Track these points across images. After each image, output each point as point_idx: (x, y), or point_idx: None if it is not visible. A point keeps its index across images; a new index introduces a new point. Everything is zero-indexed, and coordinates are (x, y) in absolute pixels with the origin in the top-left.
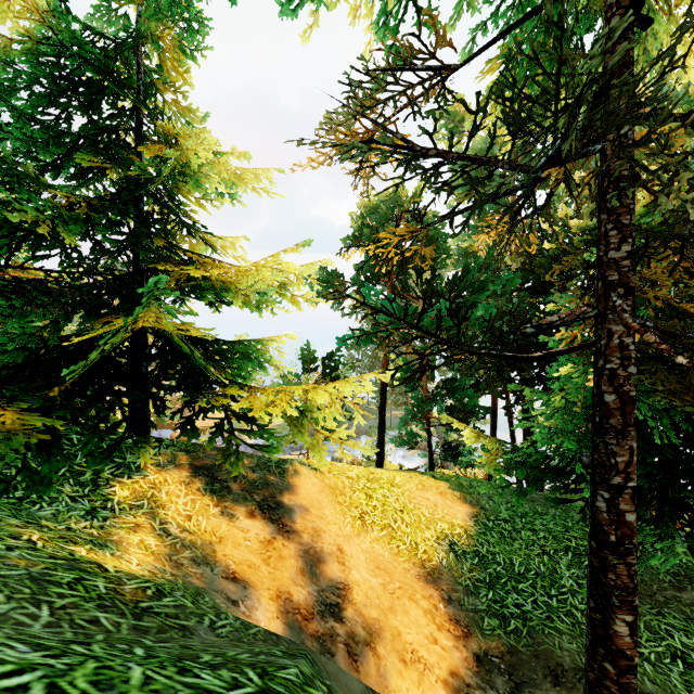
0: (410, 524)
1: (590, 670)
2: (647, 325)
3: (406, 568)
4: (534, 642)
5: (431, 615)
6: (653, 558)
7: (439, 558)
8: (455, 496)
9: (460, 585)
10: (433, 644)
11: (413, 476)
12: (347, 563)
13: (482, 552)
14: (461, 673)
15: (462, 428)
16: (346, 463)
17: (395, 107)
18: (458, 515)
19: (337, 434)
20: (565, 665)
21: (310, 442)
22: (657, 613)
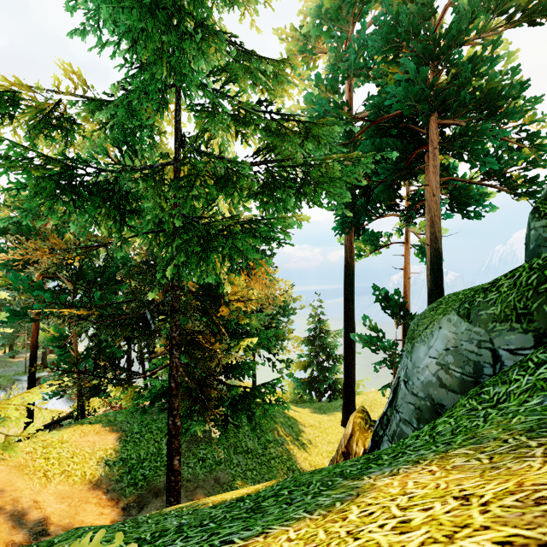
0: (79, 462)
1: (167, 483)
2: (182, 363)
3: (81, 489)
4: (149, 486)
5: (99, 504)
6: (193, 428)
7: (100, 473)
8: (107, 430)
9: (113, 480)
10: (101, 516)
11: (76, 429)
12: (43, 506)
13: (124, 457)
14: (116, 519)
15: (110, 384)
16: None
17: (80, 261)
18: (109, 442)
19: (29, 431)
20: (161, 487)
21: (6, 445)
22: (197, 446)
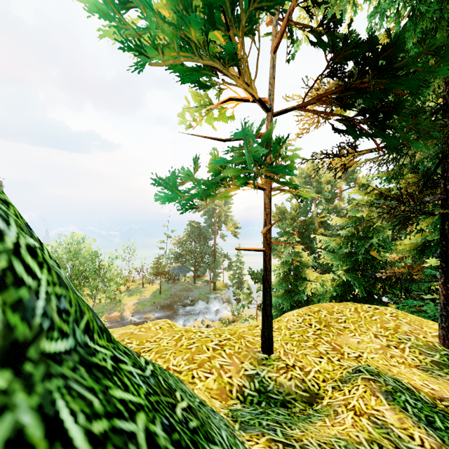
0: None
1: None
2: None
3: None
4: None
5: None
6: None
7: None
8: None
9: None
10: None
11: None
12: None
13: None
14: None
15: None
16: (231, 320)
17: None
18: None
19: None
20: None
21: None
22: None
